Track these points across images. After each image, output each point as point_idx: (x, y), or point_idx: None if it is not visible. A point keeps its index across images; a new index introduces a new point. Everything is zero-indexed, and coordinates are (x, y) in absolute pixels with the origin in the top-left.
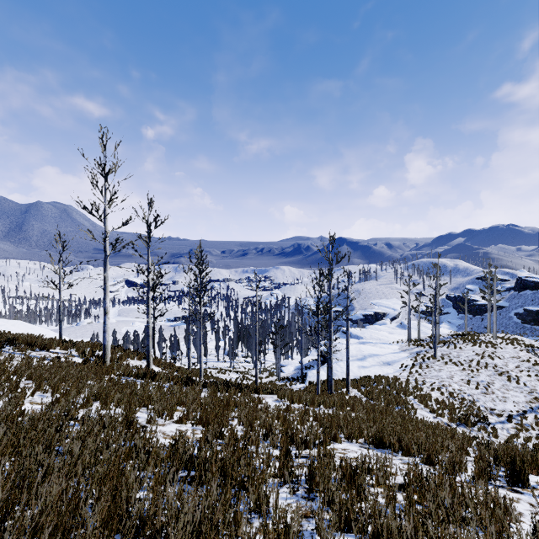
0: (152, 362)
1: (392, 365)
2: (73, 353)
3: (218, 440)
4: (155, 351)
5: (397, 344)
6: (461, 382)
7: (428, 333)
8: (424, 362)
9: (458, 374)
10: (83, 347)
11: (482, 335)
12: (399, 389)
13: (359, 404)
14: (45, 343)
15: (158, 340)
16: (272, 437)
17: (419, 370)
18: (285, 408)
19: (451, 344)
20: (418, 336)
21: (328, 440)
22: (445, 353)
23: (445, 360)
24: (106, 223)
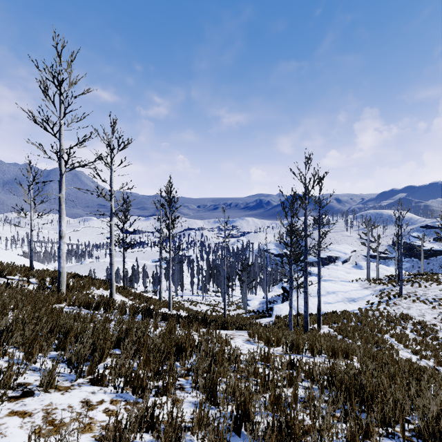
0: (120, 292)
1: (357, 302)
2: (32, 280)
3: (145, 436)
4: (124, 282)
5: (357, 282)
6: (435, 321)
7: (383, 273)
8: (389, 299)
9: (429, 312)
10: (43, 274)
11: (440, 275)
12: (372, 327)
13: (351, 349)
14: (4, 269)
15: (142, 276)
16: (251, 439)
17: (387, 307)
18: (261, 356)
19: (415, 282)
20: (377, 275)
21: (359, 441)
22: (411, 291)
23: (412, 298)
24: (61, 140)
